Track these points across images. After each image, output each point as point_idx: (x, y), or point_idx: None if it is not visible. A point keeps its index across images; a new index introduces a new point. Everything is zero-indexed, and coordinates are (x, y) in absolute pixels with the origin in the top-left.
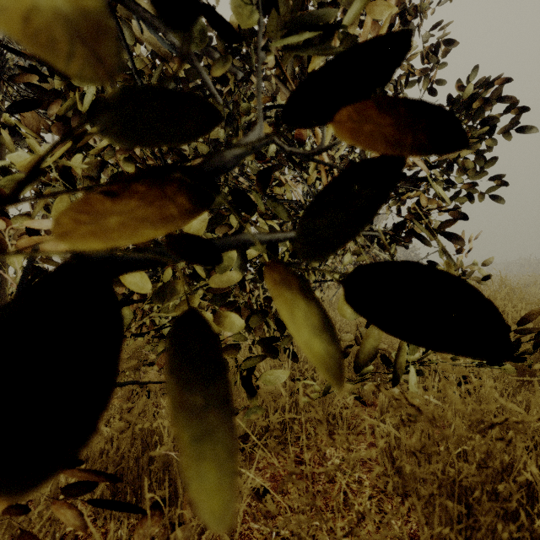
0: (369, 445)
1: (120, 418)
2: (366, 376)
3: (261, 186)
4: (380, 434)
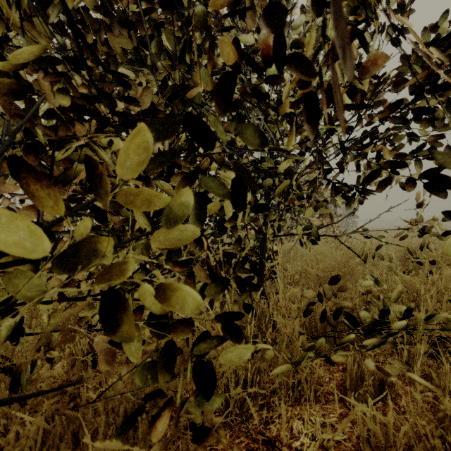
0: (340, 418)
1: (61, 392)
2: (327, 333)
3: (221, 105)
4: (351, 404)
